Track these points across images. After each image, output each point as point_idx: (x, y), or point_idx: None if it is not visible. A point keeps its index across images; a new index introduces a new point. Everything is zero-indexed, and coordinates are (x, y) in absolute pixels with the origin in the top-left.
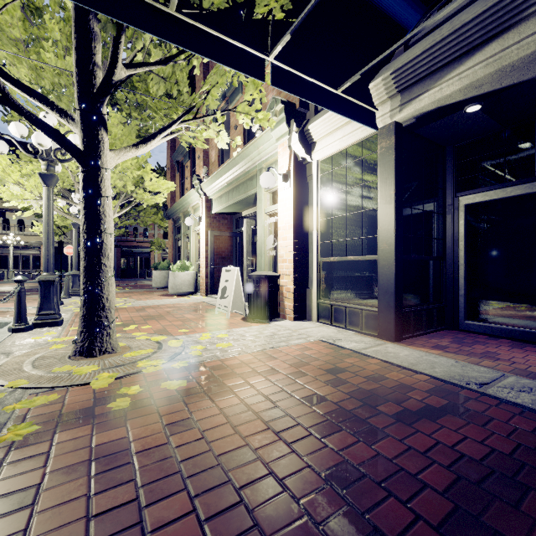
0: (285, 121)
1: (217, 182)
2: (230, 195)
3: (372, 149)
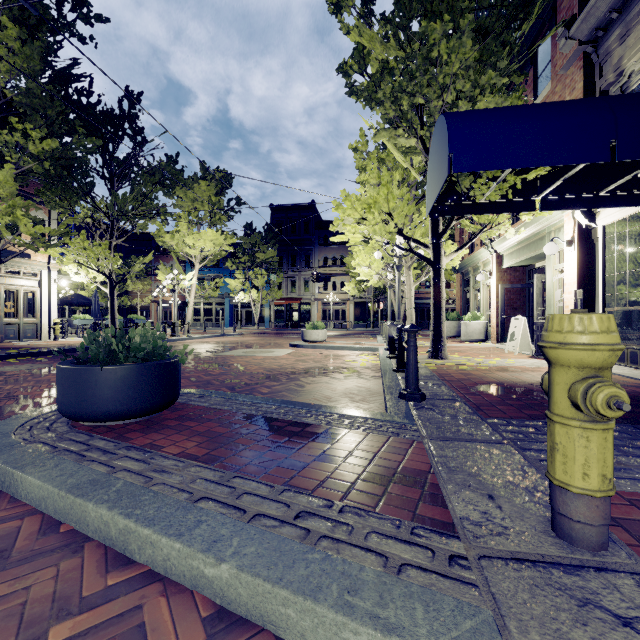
0: None
1: (507, 242)
2: (521, 252)
3: None
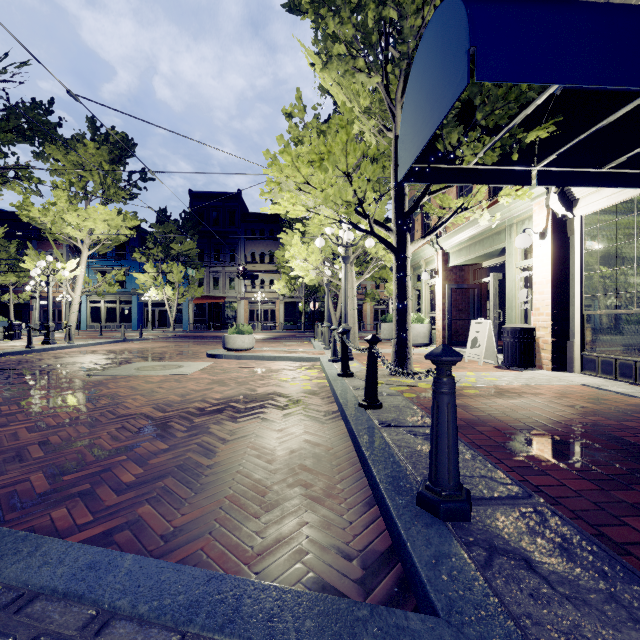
0: None
1: (457, 237)
2: (472, 249)
3: None
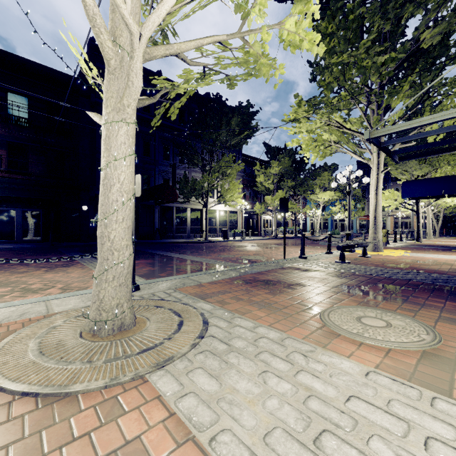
0: None
1: None
2: None
3: None
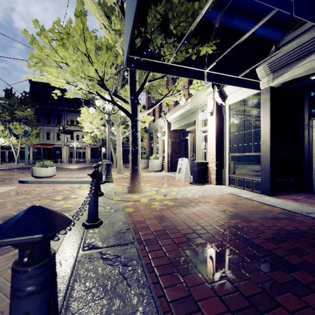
0: (211, 86)
1: (174, 115)
2: (181, 121)
3: (258, 99)
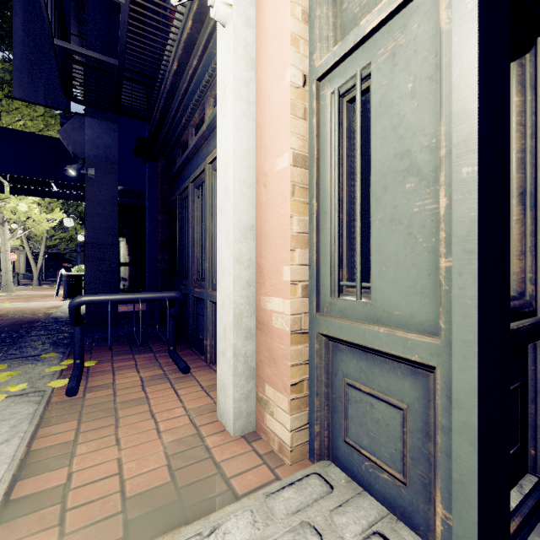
0: None
1: None
2: None
3: None
